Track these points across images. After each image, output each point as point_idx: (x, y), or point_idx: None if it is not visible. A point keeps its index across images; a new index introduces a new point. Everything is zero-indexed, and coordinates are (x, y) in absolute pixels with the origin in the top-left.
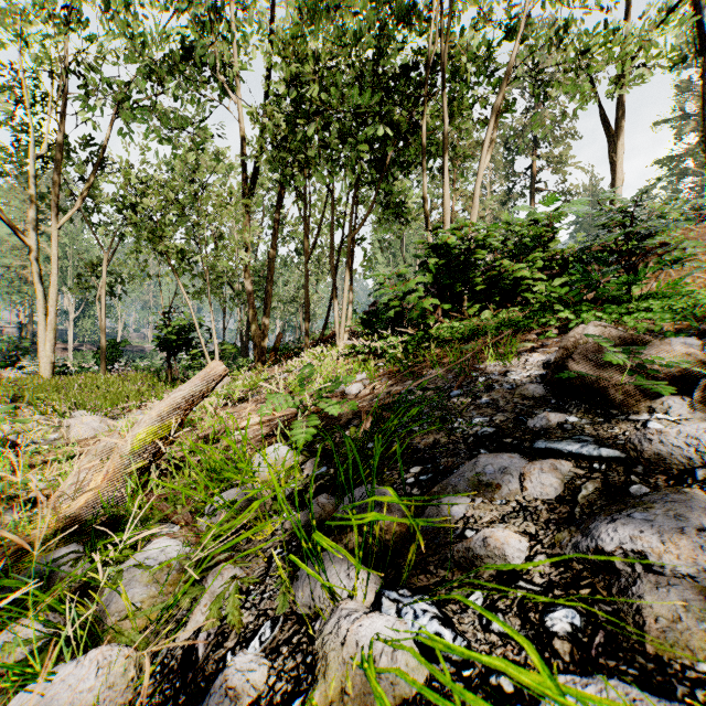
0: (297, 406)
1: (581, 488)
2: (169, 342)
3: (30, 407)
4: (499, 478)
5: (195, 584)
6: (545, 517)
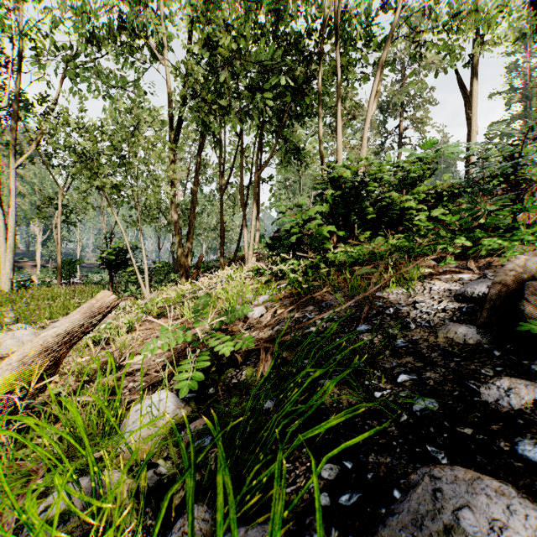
0: (192, 339)
1: None
2: (110, 262)
3: None
4: None
5: None
6: None
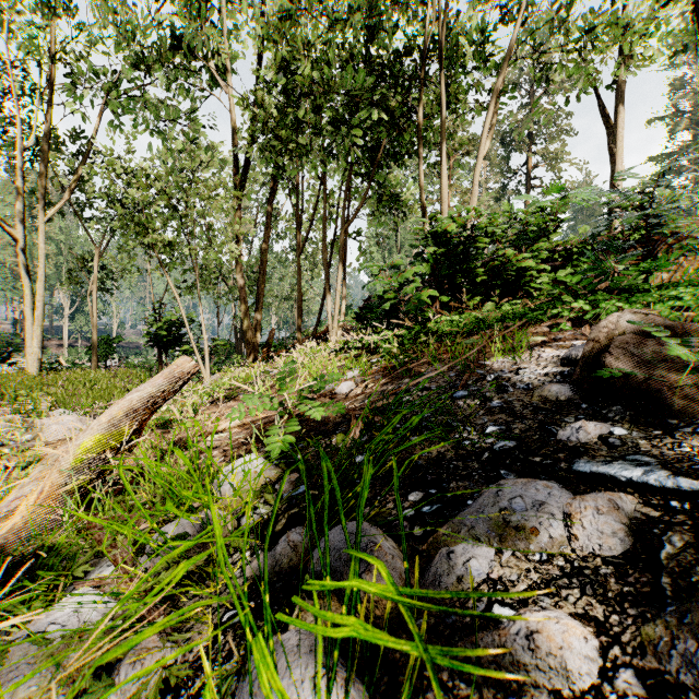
0: (277, 408)
1: (662, 541)
2: (159, 338)
3: (9, 405)
4: (534, 518)
5: (103, 674)
6: (615, 591)
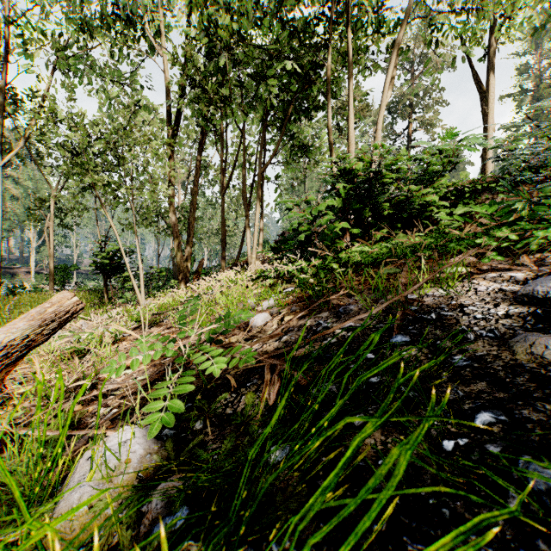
0: (176, 353)
1: None
2: (104, 266)
3: None
4: None
5: None
6: None
